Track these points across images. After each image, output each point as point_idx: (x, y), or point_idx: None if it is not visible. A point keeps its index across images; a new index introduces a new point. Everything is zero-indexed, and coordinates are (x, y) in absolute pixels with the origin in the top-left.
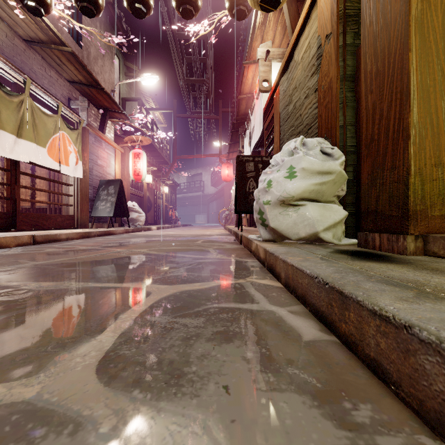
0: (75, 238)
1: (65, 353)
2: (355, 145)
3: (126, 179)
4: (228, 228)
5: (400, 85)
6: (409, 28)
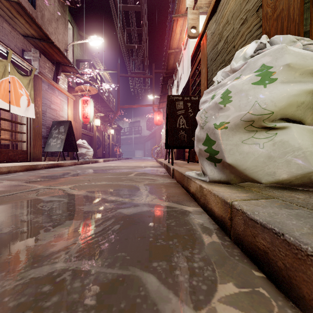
0: (19, 171)
1: None
2: None
3: (78, 121)
4: (159, 161)
5: None
6: None
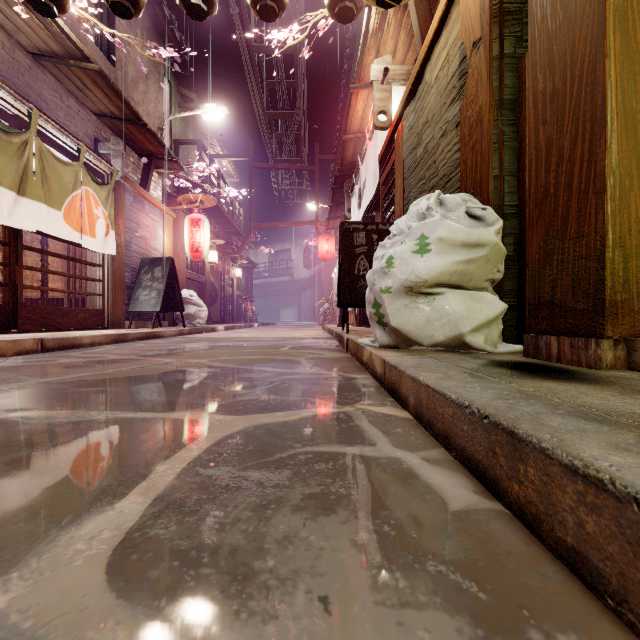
0: (104, 343)
1: (59, 534)
2: (517, 205)
3: (180, 256)
4: (328, 328)
5: (590, 110)
6: (604, 23)
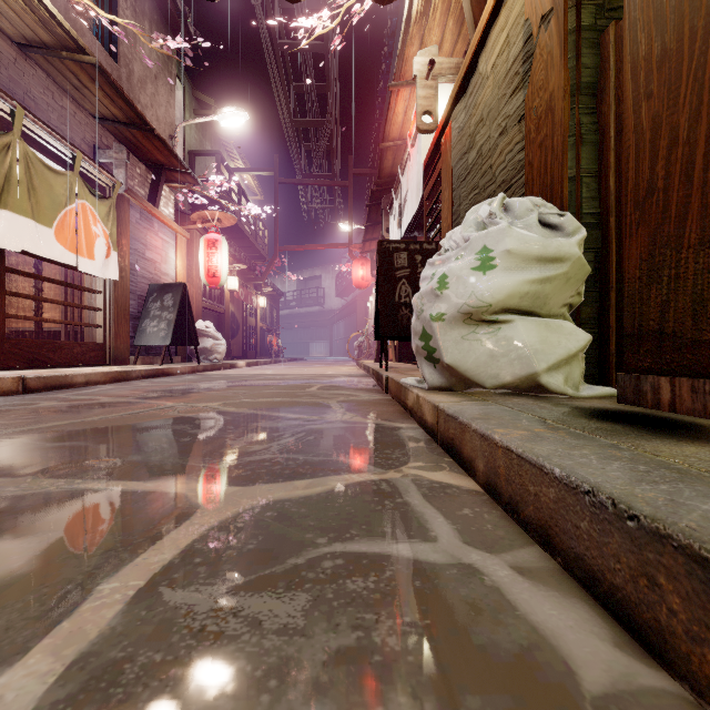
0: (101, 382)
1: None
2: (598, 213)
3: (195, 283)
4: (363, 364)
5: None
6: None
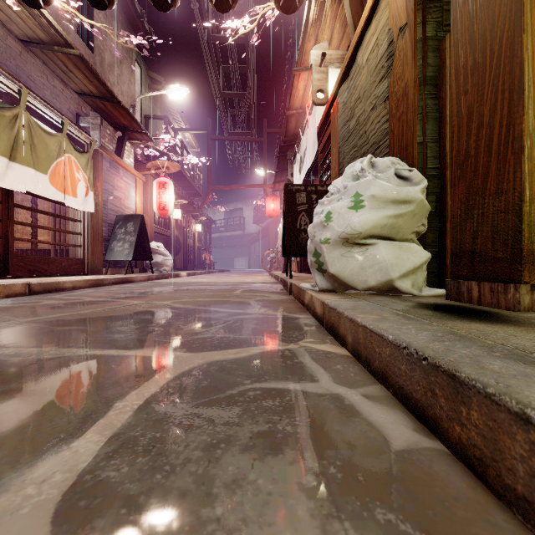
0: (83, 287)
1: (12, 477)
2: (438, 167)
3: (150, 214)
4: (274, 274)
5: (509, 80)
6: (522, 1)
